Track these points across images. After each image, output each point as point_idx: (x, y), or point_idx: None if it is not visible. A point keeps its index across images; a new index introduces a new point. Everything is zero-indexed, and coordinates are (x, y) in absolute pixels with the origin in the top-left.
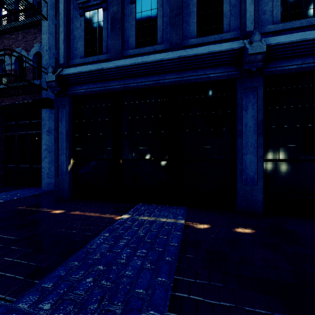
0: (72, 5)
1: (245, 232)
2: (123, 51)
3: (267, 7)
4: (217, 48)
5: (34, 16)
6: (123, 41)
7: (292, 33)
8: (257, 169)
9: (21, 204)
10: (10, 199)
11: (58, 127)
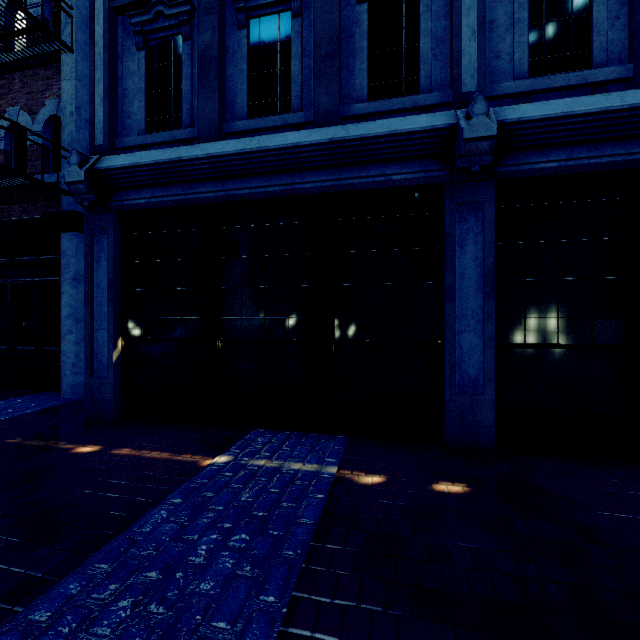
0: (121, 26)
1: (451, 491)
2: (224, 123)
3: (502, 45)
4: (406, 125)
5: (44, 44)
6: (224, 102)
7: (550, 98)
8: (484, 362)
9: (14, 432)
10: None
11: (93, 274)
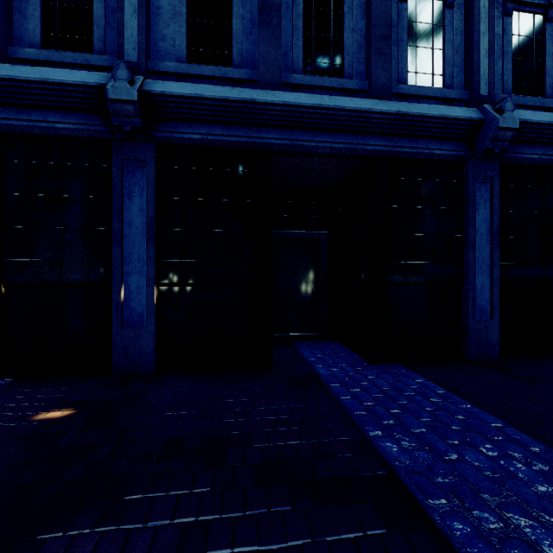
0: None
1: (51, 417)
2: None
3: (167, 30)
4: (60, 76)
5: None
6: None
7: (204, 84)
8: (147, 299)
9: None
10: None
11: None
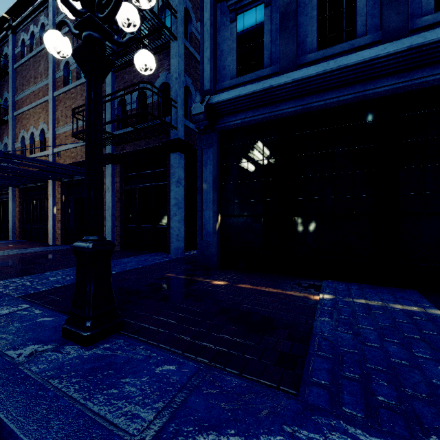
0: (219, 10)
1: None
2: (298, 58)
3: None
4: None
5: (162, 38)
6: (297, 43)
7: None
8: None
9: (165, 271)
10: (147, 265)
11: (202, 174)
